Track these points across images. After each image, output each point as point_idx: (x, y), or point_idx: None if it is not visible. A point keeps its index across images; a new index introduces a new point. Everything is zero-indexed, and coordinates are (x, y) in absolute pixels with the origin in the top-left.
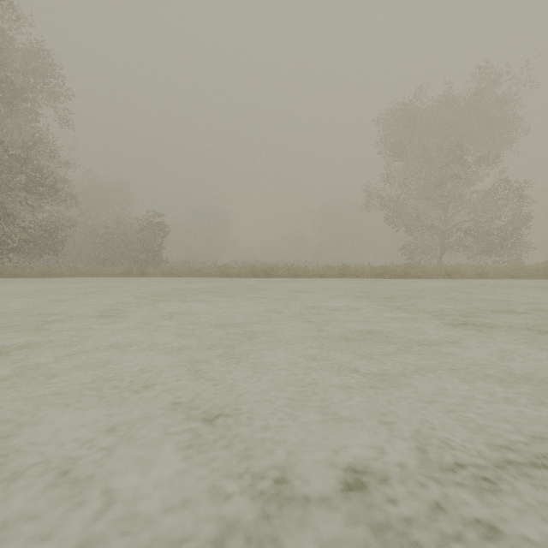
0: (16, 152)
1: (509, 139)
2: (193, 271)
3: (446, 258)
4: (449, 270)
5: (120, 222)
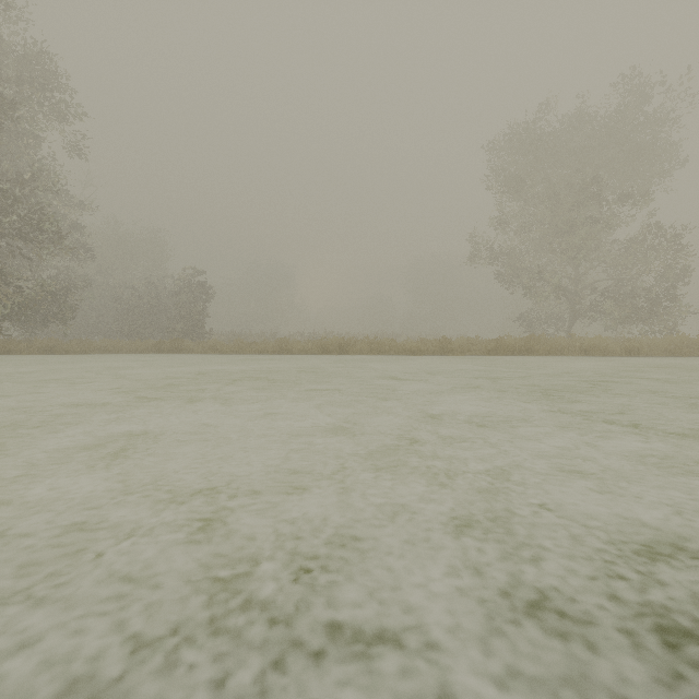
0: (6, 187)
1: (662, 172)
2: (243, 345)
3: (574, 328)
4: (586, 344)
5: (150, 282)
